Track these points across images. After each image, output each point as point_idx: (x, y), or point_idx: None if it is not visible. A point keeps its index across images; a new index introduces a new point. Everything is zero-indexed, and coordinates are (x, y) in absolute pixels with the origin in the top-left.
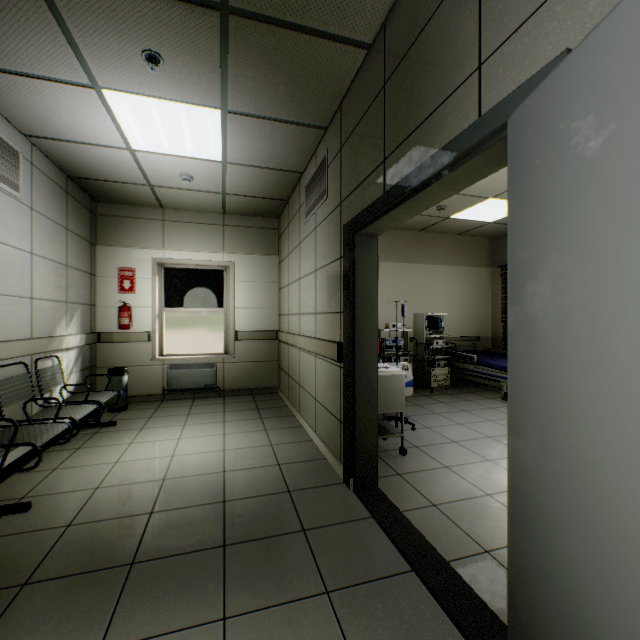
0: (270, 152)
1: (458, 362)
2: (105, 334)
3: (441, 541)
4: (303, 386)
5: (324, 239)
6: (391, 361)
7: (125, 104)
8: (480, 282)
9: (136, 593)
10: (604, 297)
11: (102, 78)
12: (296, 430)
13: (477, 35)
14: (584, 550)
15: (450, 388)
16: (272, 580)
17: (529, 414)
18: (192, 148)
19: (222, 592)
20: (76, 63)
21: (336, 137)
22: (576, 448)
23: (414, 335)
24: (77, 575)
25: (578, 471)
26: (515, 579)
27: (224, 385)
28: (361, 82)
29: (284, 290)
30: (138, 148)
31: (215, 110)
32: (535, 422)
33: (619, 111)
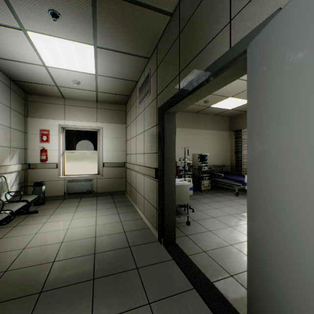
0: (120, 70)
1: (214, 177)
2: (32, 164)
3: (208, 271)
4: (138, 190)
5: (148, 115)
6: (182, 177)
7: (40, 40)
8: (224, 138)
9: (41, 310)
10: (307, 143)
11: (26, 24)
12: (134, 213)
13: (229, 4)
14: (294, 288)
15: (210, 190)
16: (119, 298)
17: (260, 208)
18: (79, 66)
19: (91, 307)
20: (11, 15)
21: (154, 62)
22: (289, 229)
23: (193, 164)
24: (7, 301)
25: (290, 242)
26: (251, 299)
27: (97, 190)
28: (167, 33)
29: (128, 141)
30: (49, 65)
31: (90, 46)
32: (263, 213)
33: None
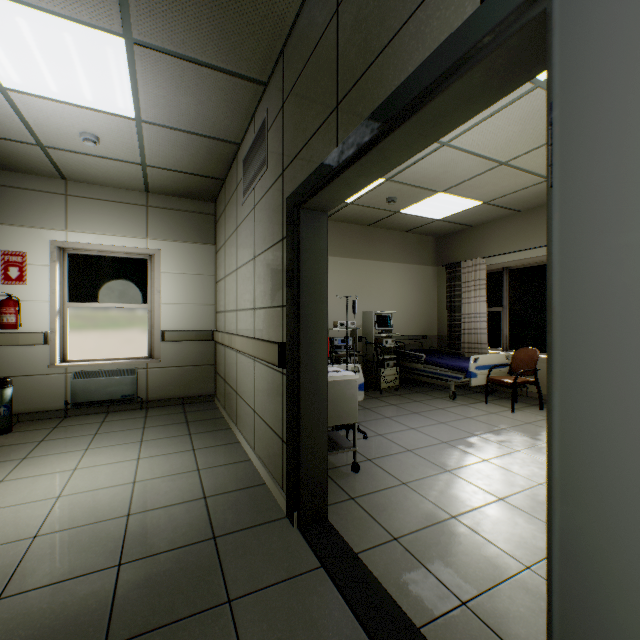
0: (197, 111)
1: (407, 361)
2: None
3: (408, 594)
4: (240, 394)
5: (264, 219)
6: (340, 362)
7: None
8: (426, 281)
9: None
10: None
11: None
12: (231, 447)
13: None
14: None
15: (399, 388)
16: None
17: (612, 473)
18: (91, 94)
19: None
20: None
21: (277, 92)
22: None
23: (363, 334)
24: None
25: None
26: None
27: (148, 395)
28: (308, 14)
29: (221, 284)
30: (11, 86)
31: (115, 37)
32: (630, 491)
33: None
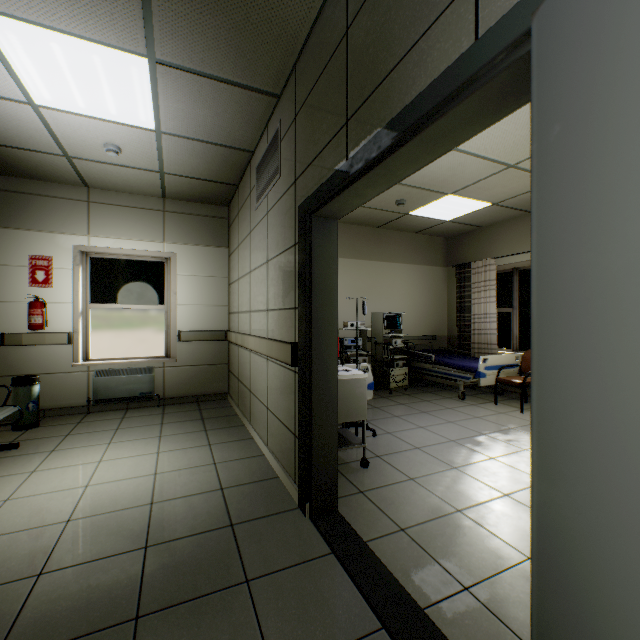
0: (214, 122)
1: (416, 361)
2: (11, 335)
3: (414, 579)
4: (254, 392)
5: (277, 225)
6: (350, 362)
7: (14, 35)
8: (436, 281)
9: None
10: None
11: None
12: (245, 443)
13: None
14: None
15: (408, 388)
16: None
17: (576, 453)
18: (115, 109)
19: None
20: None
21: (290, 105)
22: None
23: (373, 334)
24: None
25: None
26: None
27: (164, 392)
28: (319, 34)
29: (234, 285)
30: (43, 103)
31: (140, 57)
32: (589, 467)
33: None
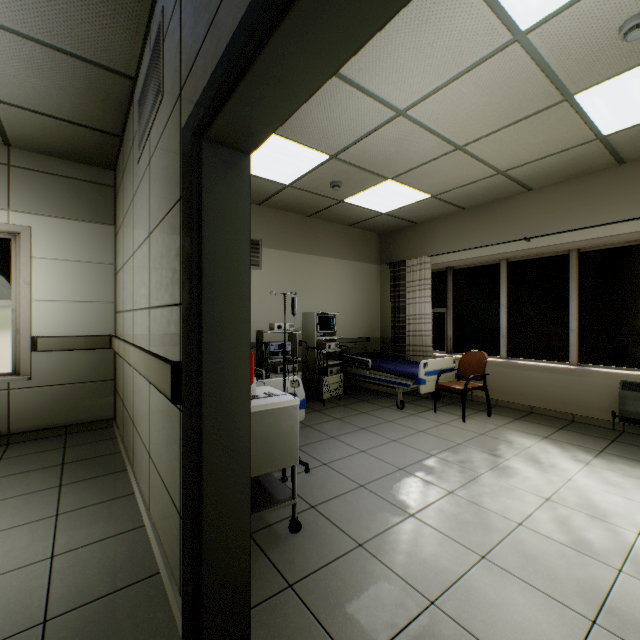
0: (54, 5)
1: (351, 367)
2: None
3: None
4: (136, 426)
5: (159, 174)
6: (277, 371)
7: None
8: (370, 279)
9: None
10: None
11: None
12: (119, 505)
13: None
14: None
15: (343, 397)
16: None
17: None
18: None
19: None
20: None
21: None
22: None
23: (304, 338)
24: None
25: None
26: None
27: (9, 425)
28: None
29: (119, 275)
30: None
31: None
32: None
33: None
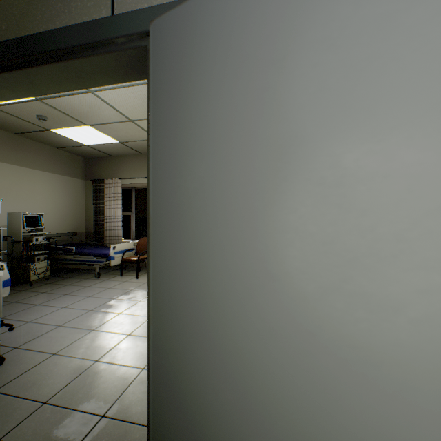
0: None
1: (59, 254)
2: None
3: (58, 439)
4: None
5: None
6: None
7: None
8: (77, 190)
9: None
10: (242, 191)
11: None
12: None
13: None
14: (225, 398)
15: (51, 278)
16: None
17: (173, 296)
18: None
19: None
20: None
21: None
22: (218, 316)
23: (10, 234)
24: None
25: (220, 335)
26: None
27: None
28: None
29: None
30: None
31: None
32: (180, 302)
33: (254, 47)
